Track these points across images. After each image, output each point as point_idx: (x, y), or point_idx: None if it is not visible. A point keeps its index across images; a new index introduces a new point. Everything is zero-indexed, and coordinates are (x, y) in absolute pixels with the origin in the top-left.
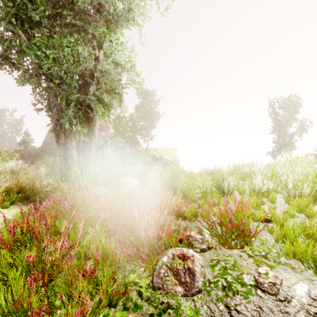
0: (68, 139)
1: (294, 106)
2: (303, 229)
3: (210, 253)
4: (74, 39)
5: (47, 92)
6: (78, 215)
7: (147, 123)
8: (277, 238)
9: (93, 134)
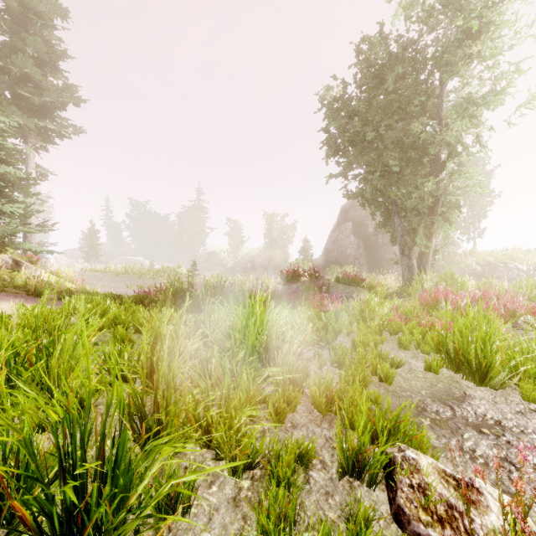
0: (410, 252)
1: None
2: None
3: None
4: (433, 184)
5: (406, 220)
6: (451, 299)
7: (473, 209)
8: None
9: (431, 246)
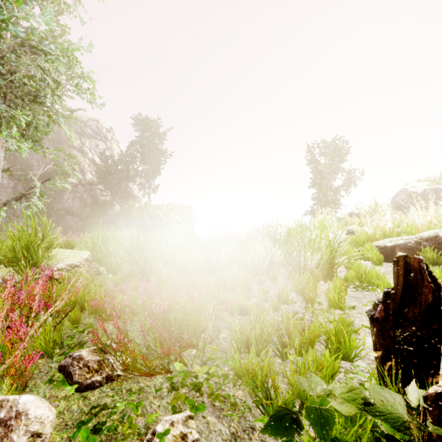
0: None
1: (339, 153)
2: (274, 327)
3: (104, 391)
4: None
5: None
6: None
7: (149, 167)
8: (238, 346)
9: None
